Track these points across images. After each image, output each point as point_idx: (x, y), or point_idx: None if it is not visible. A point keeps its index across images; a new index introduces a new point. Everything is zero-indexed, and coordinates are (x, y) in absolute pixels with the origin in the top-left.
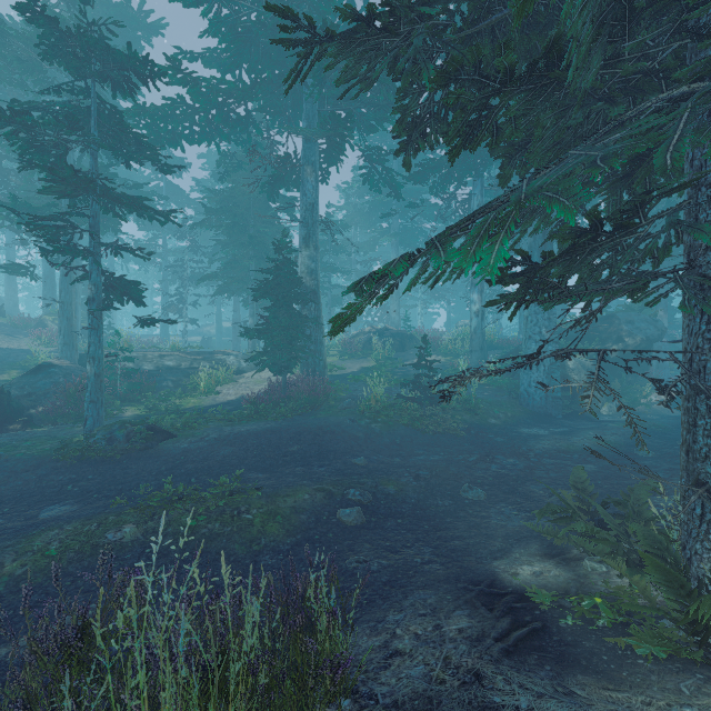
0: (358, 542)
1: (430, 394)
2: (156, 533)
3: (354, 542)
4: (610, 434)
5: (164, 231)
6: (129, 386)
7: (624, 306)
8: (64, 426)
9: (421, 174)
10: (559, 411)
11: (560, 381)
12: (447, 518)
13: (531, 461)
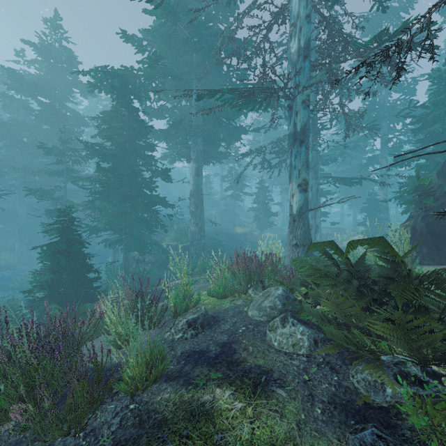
0: None
1: None
2: None
3: None
4: None
5: None
6: None
7: None
8: None
9: None
10: None
11: None
12: None
13: None
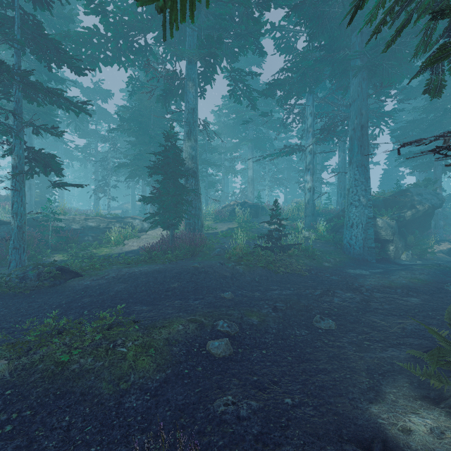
0: (226, 377)
1: (280, 244)
2: (24, 371)
3: (223, 377)
4: (419, 274)
5: (96, 139)
6: (58, 239)
7: (413, 184)
8: (2, 268)
9: (270, 91)
10: (373, 257)
11: (374, 235)
12: (306, 348)
13: (365, 295)
